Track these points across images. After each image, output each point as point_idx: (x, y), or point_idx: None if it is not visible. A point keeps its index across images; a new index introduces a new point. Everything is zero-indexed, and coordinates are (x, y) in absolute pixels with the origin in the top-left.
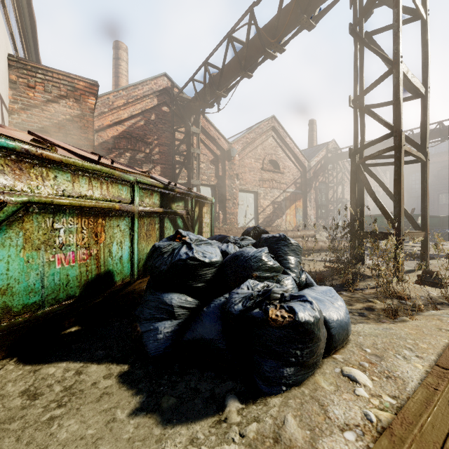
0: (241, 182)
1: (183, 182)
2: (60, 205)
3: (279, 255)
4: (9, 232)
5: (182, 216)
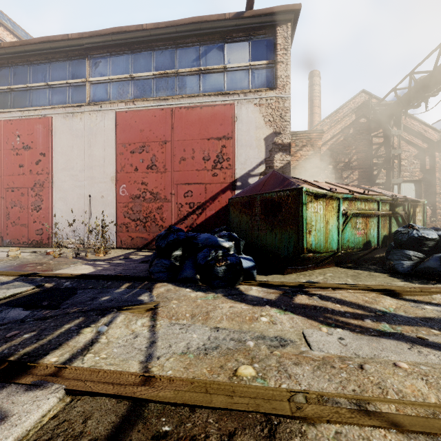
0: None
1: (381, 181)
2: (359, 214)
3: None
4: (348, 223)
5: (401, 215)
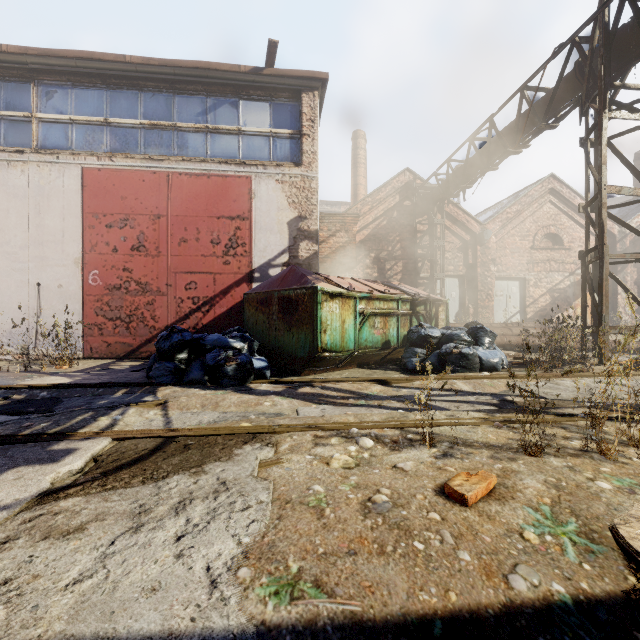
0: (499, 268)
1: (425, 275)
2: (377, 313)
3: (477, 336)
4: (367, 322)
5: (422, 315)
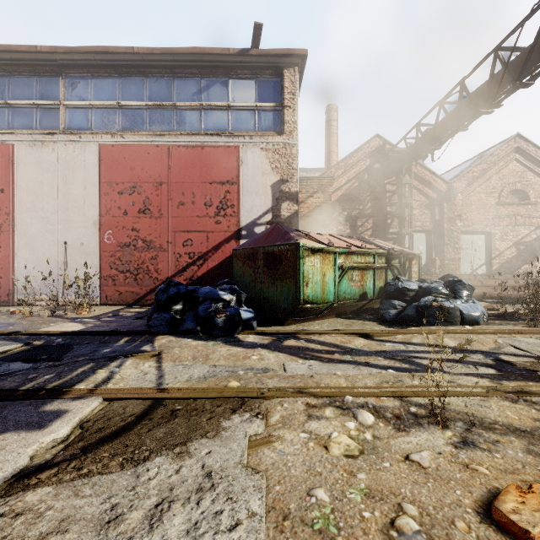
0: (465, 223)
1: (394, 230)
2: (355, 267)
3: (454, 289)
4: (345, 275)
5: (397, 268)
